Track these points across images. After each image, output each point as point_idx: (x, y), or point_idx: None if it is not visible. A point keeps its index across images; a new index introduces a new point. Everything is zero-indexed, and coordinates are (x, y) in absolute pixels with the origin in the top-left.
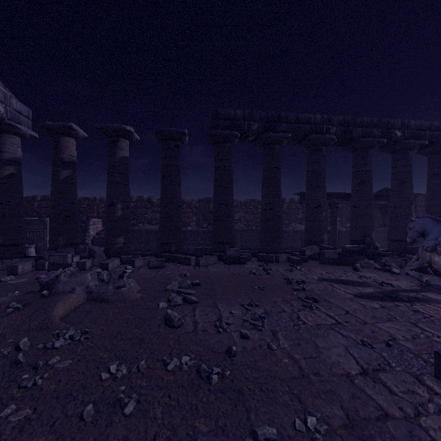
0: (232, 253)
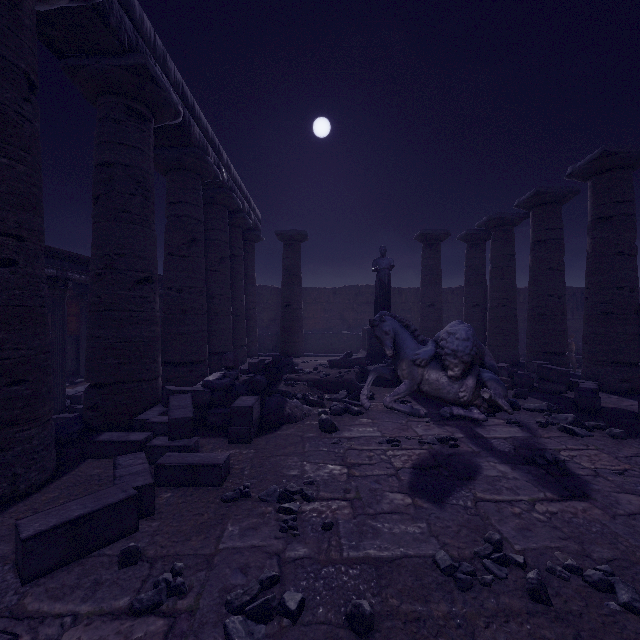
0: None
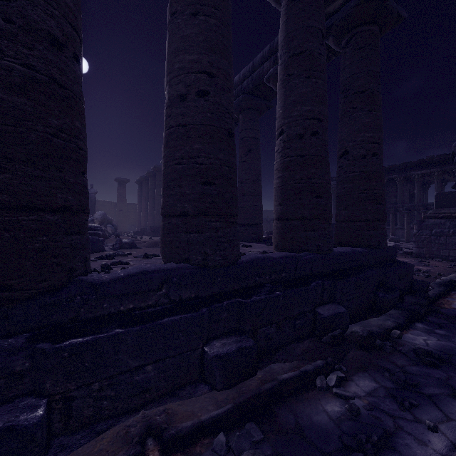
0: None
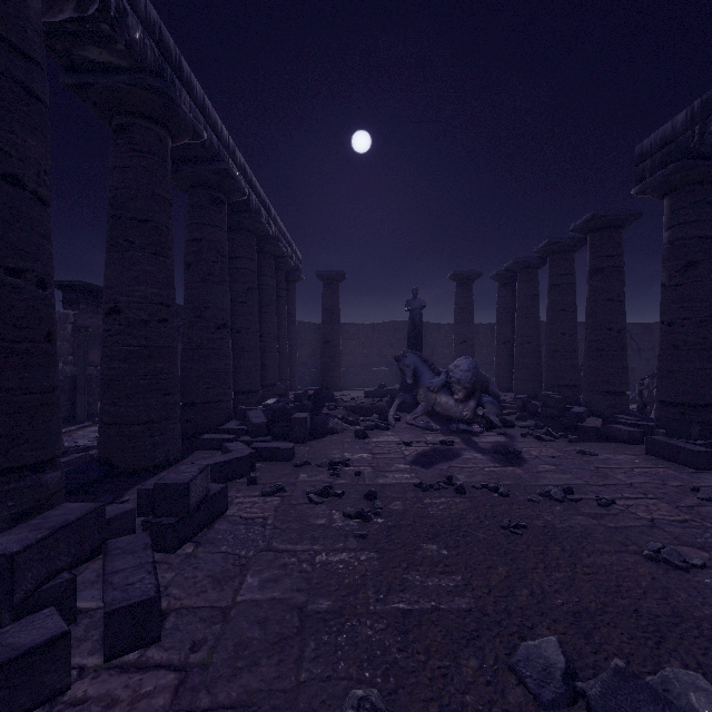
0: (200, 487)
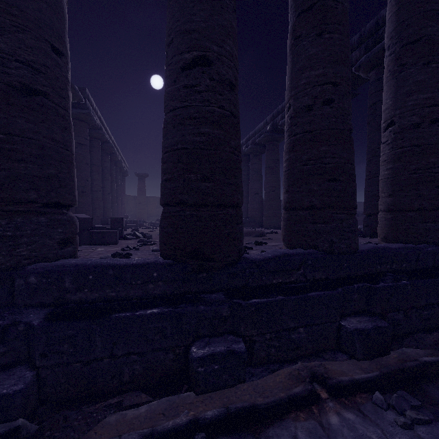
0: None
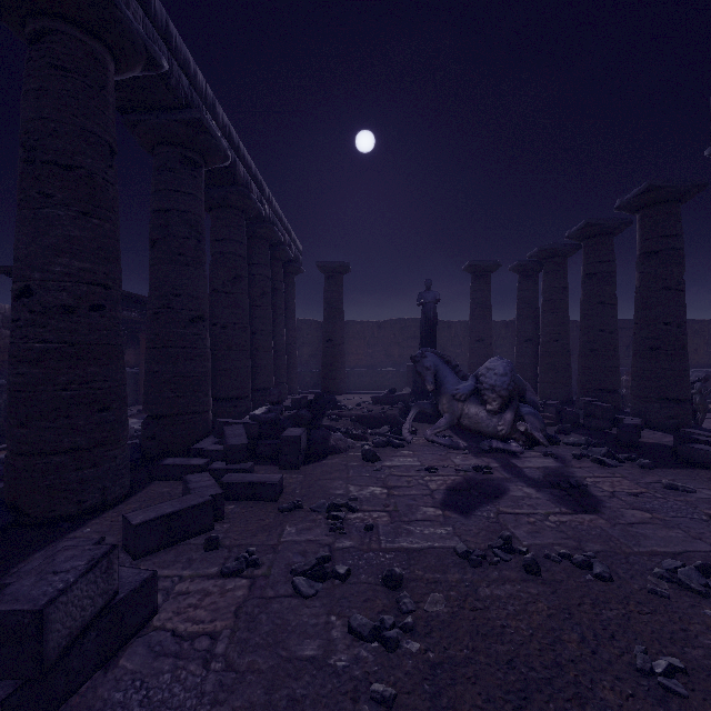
0: (84, 601)
